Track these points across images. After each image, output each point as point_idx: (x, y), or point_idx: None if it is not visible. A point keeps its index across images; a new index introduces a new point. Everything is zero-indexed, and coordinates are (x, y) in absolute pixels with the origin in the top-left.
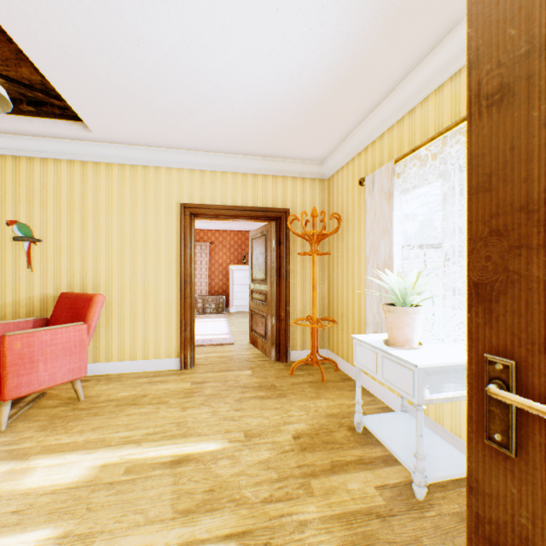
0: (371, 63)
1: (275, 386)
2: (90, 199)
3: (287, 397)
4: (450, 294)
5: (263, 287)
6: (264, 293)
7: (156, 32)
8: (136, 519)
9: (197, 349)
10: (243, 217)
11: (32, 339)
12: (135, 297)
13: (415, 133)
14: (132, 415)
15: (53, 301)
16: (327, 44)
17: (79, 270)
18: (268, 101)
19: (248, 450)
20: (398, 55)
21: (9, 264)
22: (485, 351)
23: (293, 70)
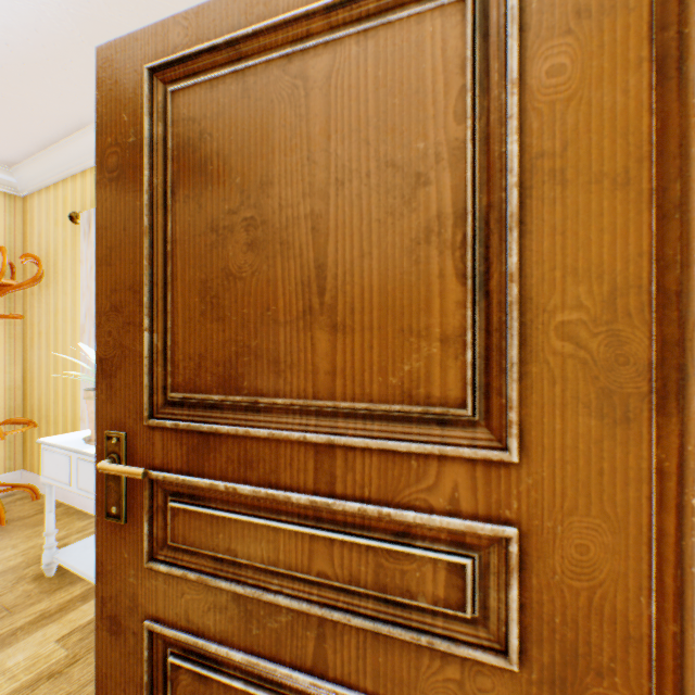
0: (72, 58)
1: None
2: None
3: None
4: None
5: None
6: None
7: None
8: None
9: None
10: None
11: None
12: None
13: None
14: None
15: None
16: None
17: None
18: None
19: None
20: None
21: None
22: (110, 427)
23: None
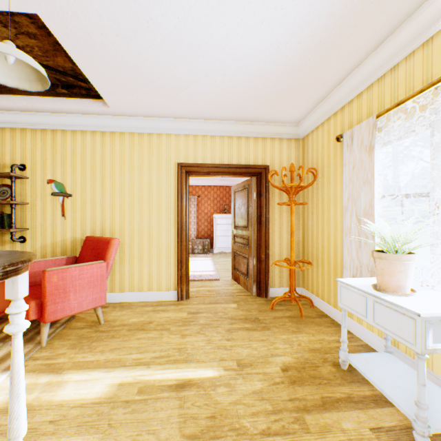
0: (356, 24)
1: (258, 319)
2: (108, 161)
3: (271, 330)
4: (440, 242)
5: (244, 233)
6: (245, 238)
7: (163, 13)
8: (149, 439)
9: (190, 283)
10: (229, 174)
11: (65, 274)
12: (142, 240)
13: (398, 88)
14: (141, 339)
15: (80, 243)
16: (315, 9)
17: (100, 219)
18: (255, 70)
19: (242, 379)
20: (385, 12)
21: (49, 214)
22: None
23: (281, 38)
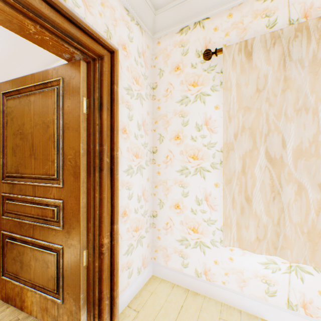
0: (7, 63)
1: None
2: None
3: None
4: None
5: None
6: None
7: None
8: None
9: None
10: None
11: None
12: None
13: None
14: None
15: None
16: None
17: None
18: None
19: None
20: (22, 66)
21: None
22: None
23: None
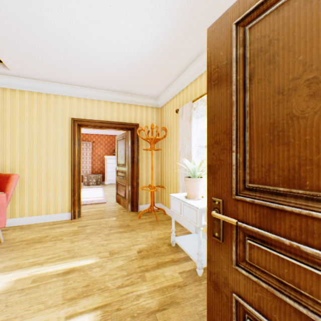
0: (179, 48)
1: (129, 225)
2: (8, 112)
3: (136, 231)
4: None
5: (123, 169)
6: (124, 172)
7: (53, 16)
8: (39, 307)
9: (83, 207)
10: (111, 128)
11: None
12: (40, 175)
13: (202, 87)
14: (38, 249)
15: None
16: (155, 36)
17: (0, 159)
18: (124, 62)
19: (111, 261)
20: (193, 46)
21: None
22: (213, 196)
23: (138, 47)
